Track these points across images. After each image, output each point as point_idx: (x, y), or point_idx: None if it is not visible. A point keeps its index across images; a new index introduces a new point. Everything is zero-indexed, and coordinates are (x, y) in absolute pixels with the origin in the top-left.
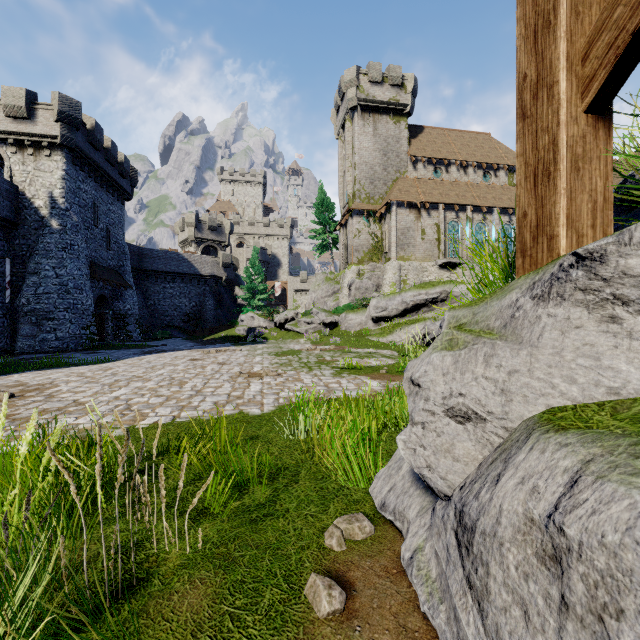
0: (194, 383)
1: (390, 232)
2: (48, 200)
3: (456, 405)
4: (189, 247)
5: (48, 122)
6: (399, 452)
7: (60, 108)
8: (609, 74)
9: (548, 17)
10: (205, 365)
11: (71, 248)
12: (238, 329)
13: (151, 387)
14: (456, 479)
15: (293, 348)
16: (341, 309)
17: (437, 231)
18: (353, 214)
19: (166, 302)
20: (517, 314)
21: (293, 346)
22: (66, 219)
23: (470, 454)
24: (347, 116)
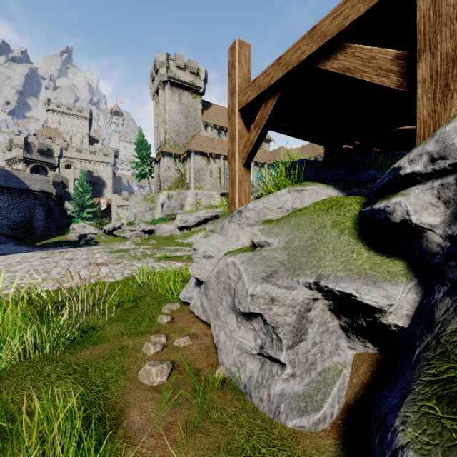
0: (57, 271)
1: (190, 170)
2: None
3: (206, 254)
4: (17, 165)
5: None
6: (190, 280)
7: None
8: (247, 159)
9: (234, 136)
10: (57, 261)
11: None
12: (70, 235)
13: (23, 275)
14: (206, 276)
15: (122, 248)
16: (156, 221)
17: (219, 172)
18: (164, 155)
19: None
20: (224, 226)
21: (122, 247)
22: None
23: (210, 268)
24: (160, 86)
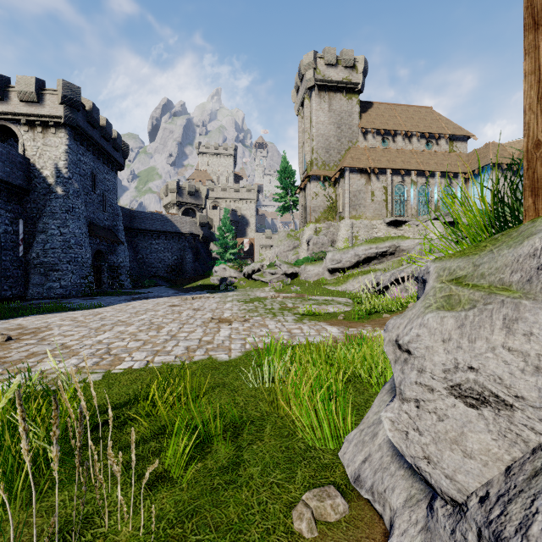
0: (170, 328)
1: (343, 194)
2: (54, 170)
3: (465, 382)
4: (172, 209)
5: (54, 105)
6: (372, 414)
7: (63, 93)
8: None
9: None
10: (182, 311)
11: (73, 210)
12: (212, 279)
13: (132, 331)
14: (470, 482)
15: (259, 295)
16: (301, 261)
17: (385, 193)
18: (311, 179)
19: (152, 256)
20: None
21: (259, 294)
22: (69, 186)
23: (490, 451)
24: (306, 95)
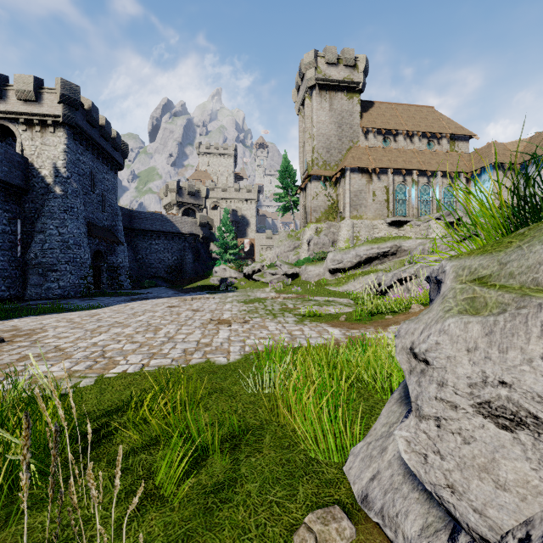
0: (168, 329)
1: (344, 194)
2: (52, 170)
3: (495, 399)
4: (172, 210)
5: (52, 104)
6: (379, 426)
7: (62, 91)
8: None
9: None
10: (180, 312)
11: (71, 210)
12: (212, 279)
13: (128, 333)
14: (504, 519)
15: (259, 296)
16: (301, 262)
17: (386, 193)
18: (312, 179)
19: (152, 256)
20: None
21: (259, 294)
22: (67, 186)
23: (529, 483)
24: (306, 94)
